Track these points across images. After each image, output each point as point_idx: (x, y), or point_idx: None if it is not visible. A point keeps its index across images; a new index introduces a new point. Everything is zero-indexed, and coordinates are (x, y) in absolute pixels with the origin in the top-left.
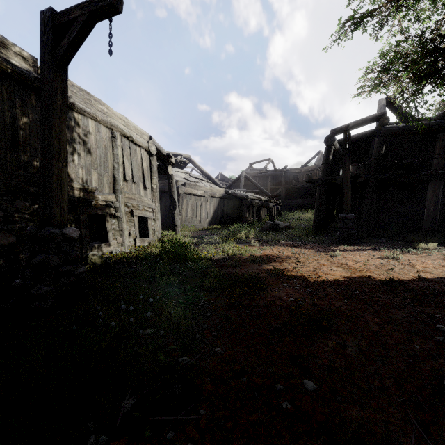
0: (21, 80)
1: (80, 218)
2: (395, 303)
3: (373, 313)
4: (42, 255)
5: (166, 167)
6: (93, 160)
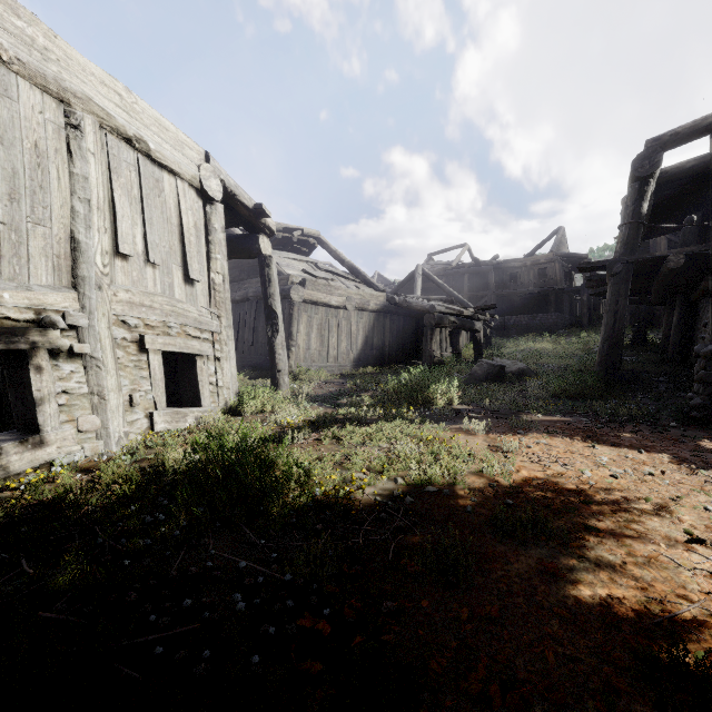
0: None
1: None
2: None
3: None
4: None
5: (256, 238)
6: None
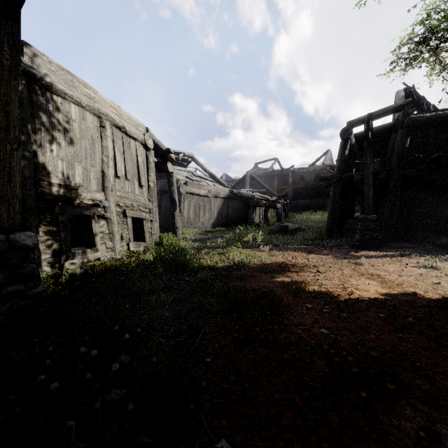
0: None
1: (58, 220)
2: None
3: None
4: None
5: (165, 163)
6: (76, 152)
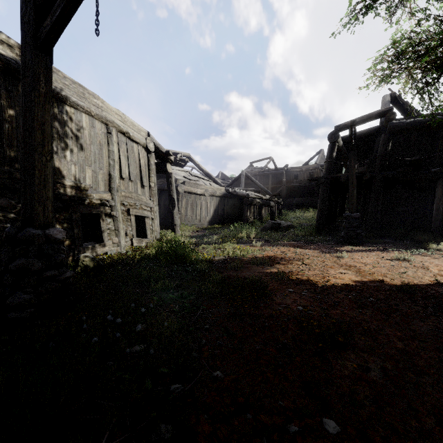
0: (6, 69)
1: (72, 217)
2: (416, 313)
3: (393, 325)
4: (21, 259)
5: (165, 164)
6: (87, 157)
